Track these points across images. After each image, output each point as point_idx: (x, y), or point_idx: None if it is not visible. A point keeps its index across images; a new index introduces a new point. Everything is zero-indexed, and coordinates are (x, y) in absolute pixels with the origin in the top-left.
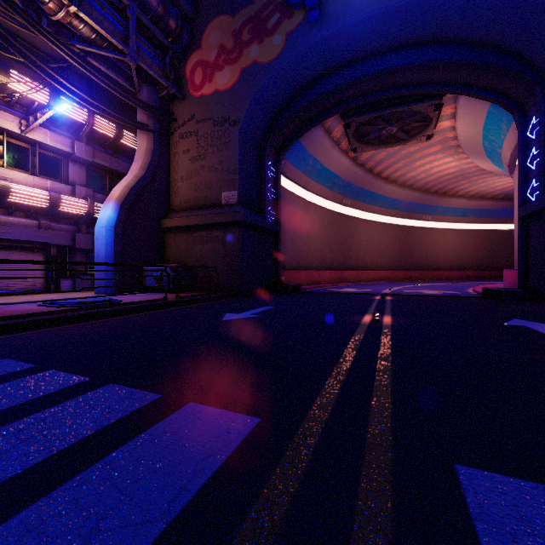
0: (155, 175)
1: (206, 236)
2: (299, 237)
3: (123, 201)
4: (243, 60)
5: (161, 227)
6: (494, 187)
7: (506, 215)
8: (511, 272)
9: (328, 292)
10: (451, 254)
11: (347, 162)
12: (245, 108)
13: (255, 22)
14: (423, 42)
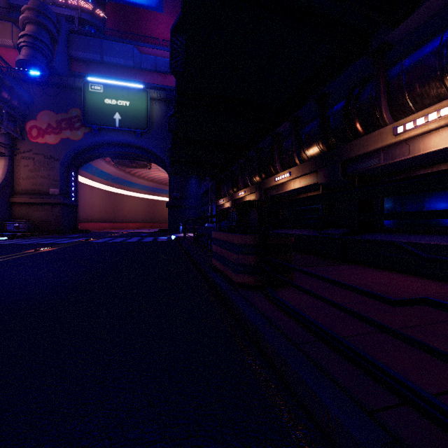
0: (8, 176)
1: (41, 208)
2: (87, 205)
3: None
4: (62, 135)
5: (10, 202)
6: None
7: None
8: None
9: (103, 232)
10: None
11: (115, 169)
12: (63, 155)
13: (68, 121)
14: (137, 147)
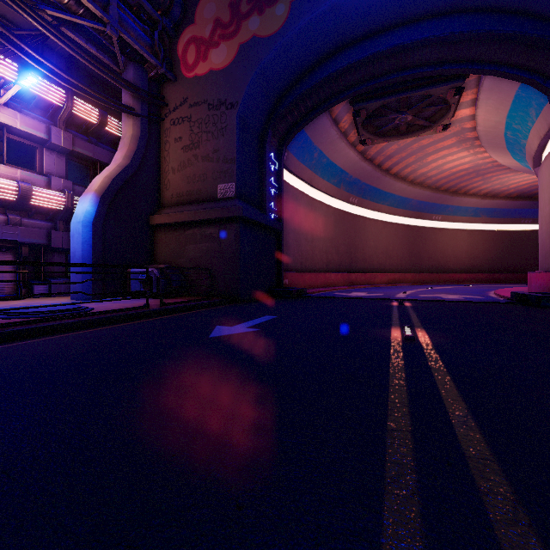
0: (142, 166)
1: (200, 234)
2: (303, 236)
3: (104, 193)
4: (242, 34)
5: (150, 224)
6: (508, 185)
7: (519, 215)
8: (541, 275)
9: (336, 297)
10: (462, 255)
11: (354, 156)
12: (244, 89)
13: None
14: (447, 11)
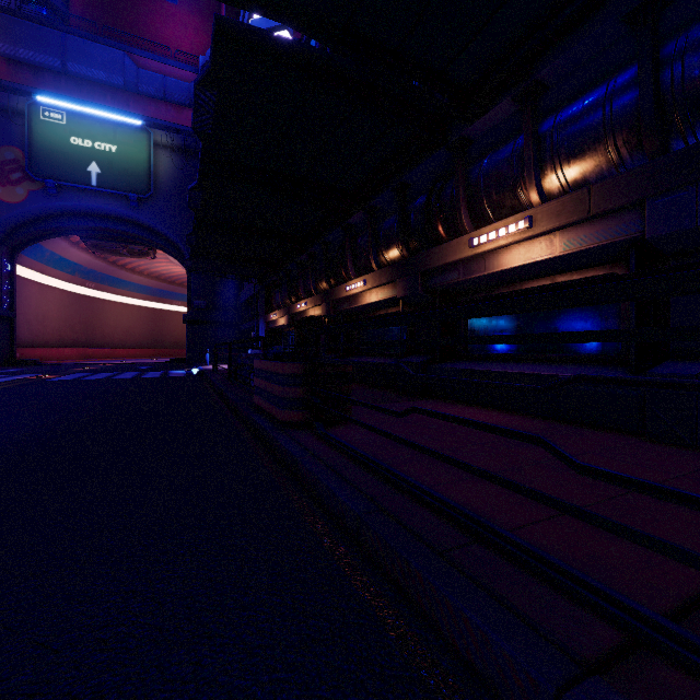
0: None
1: None
2: (34, 317)
3: None
4: None
5: None
6: None
7: None
8: None
9: (65, 364)
10: None
11: (88, 256)
12: None
13: None
14: (131, 222)
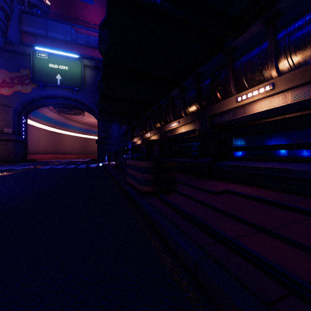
0: None
1: None
2: (35, 141)
3: None
4: (15, 88)
5: None
6: None
7: None
8: None
9: (47, 161)
10: None
11: (56, 115)
12: (16, 104)
13: (20, 79)
14: (74, 100)
